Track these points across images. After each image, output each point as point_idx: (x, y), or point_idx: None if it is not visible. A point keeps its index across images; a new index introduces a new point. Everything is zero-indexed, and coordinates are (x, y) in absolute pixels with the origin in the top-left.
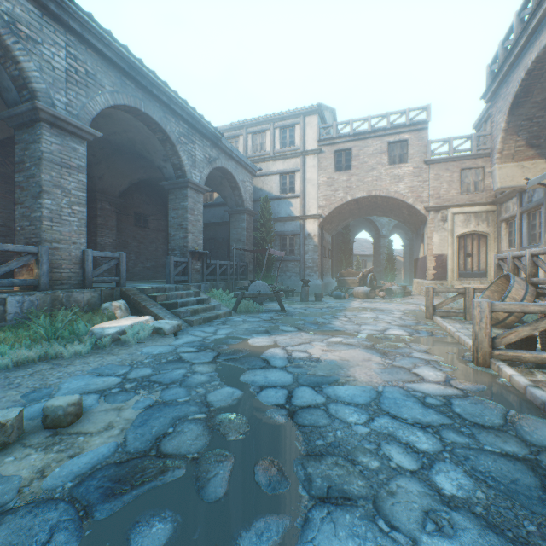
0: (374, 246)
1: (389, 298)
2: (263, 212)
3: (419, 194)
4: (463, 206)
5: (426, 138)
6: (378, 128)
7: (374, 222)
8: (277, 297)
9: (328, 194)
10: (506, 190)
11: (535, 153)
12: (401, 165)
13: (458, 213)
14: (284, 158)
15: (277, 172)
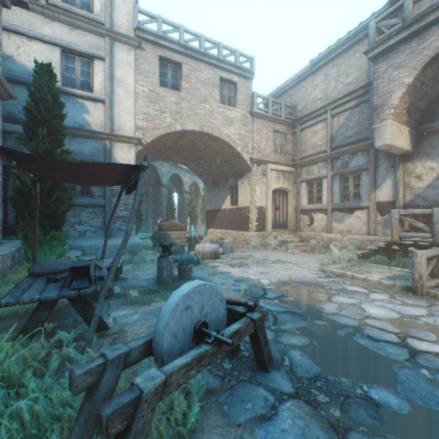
0: (155, 195)
1: (227, 253)
2: (42, 95)
3: (246, 143)
4: (276, 163)
5: (251, 89)
6: (211, 54)
7: (157, 169)
8: (261, 328)
9: (152, 113)
10: (380, 149)
11: (406, 120)
12: (232, 108)
13: (273, 170)
14: (72, 23)
15: (56, 42)
